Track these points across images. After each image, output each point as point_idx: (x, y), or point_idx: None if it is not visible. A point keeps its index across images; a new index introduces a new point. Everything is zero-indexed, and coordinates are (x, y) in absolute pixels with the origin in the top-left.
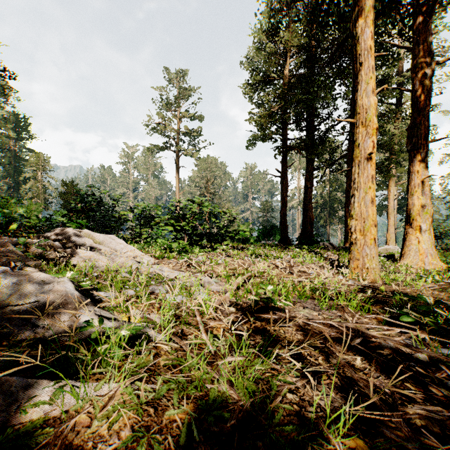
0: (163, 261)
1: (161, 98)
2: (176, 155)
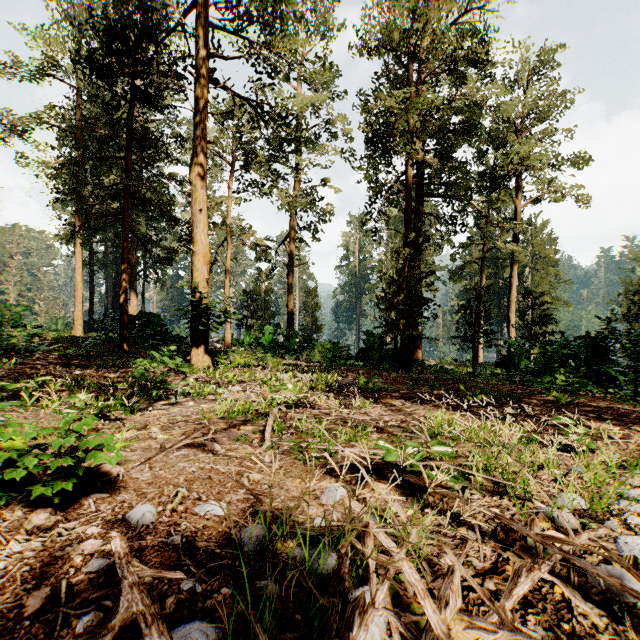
0: None
1: None
2: None
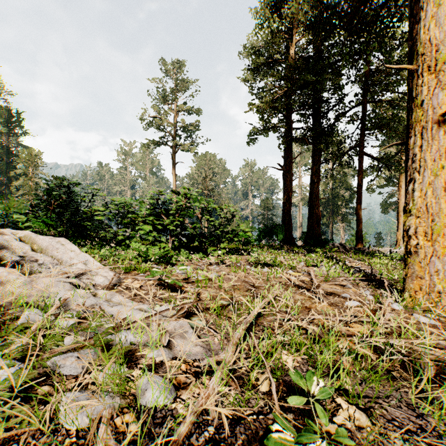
0: (129, 277)
1: (157, 91)
2: (173, 151)
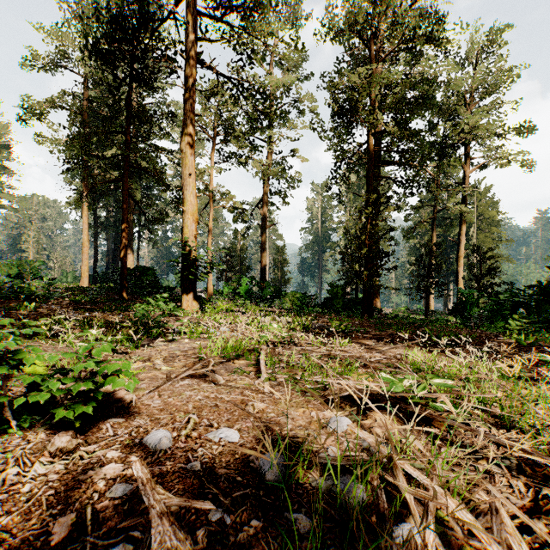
0: None
1: None
2: None
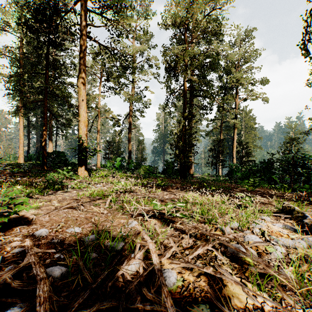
0: None
1: None
2: None
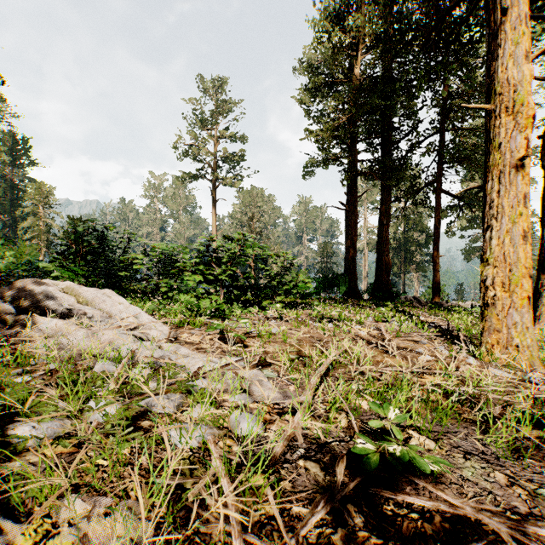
0: (185, 332)
1: (194, 114)
2: (213, 185)
